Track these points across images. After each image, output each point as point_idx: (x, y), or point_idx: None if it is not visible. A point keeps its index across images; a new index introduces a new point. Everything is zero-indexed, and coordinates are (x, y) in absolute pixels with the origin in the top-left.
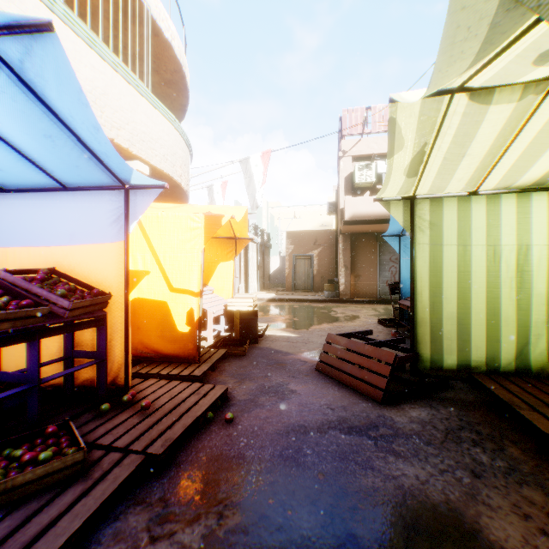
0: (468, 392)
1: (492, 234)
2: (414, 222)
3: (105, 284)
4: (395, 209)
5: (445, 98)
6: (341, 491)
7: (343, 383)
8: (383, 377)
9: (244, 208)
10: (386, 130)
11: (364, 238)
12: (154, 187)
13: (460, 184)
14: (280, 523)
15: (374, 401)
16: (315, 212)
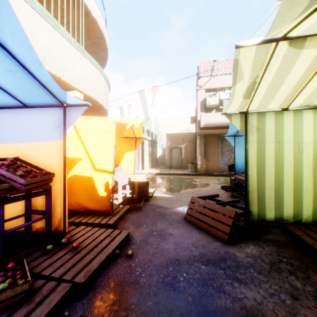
0: (281, 235)
1: (297, 135)
2: (247, 128)
3: (51, 167)
4: (235, 120)
5: (272, 45)
6: (204, 310)
7: (202, 229)
8: (227, 225)
9: (140, 119)
10: (225, 74)
11: (212, 137)
12: (82, 105)
13: (277, 103)
14: None
15: (222, 241)
16: (182, 122)
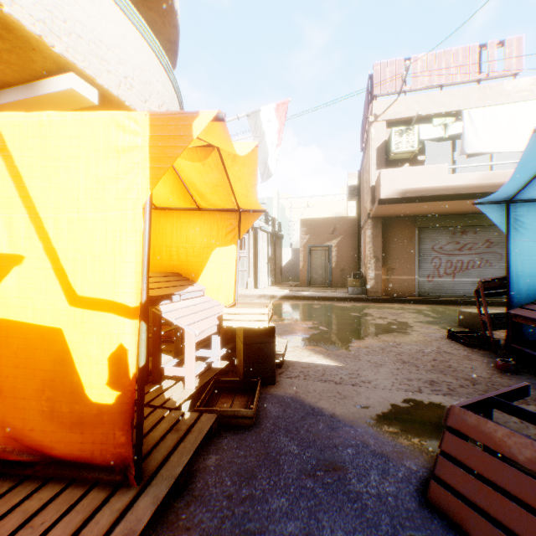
0: None
1: None
2: None
3: None
4: None
5: None
6: None
7: None
8: None
9: (250, 143)
10: (430, 86)
11: (398, 222)
12: None
13: None
14: None
15: None
16: (327, 202)
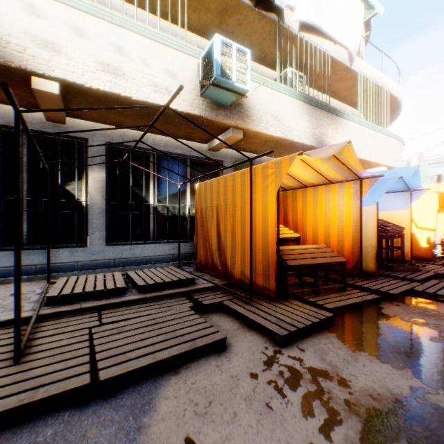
0: None
1: None
2: None
3: (399, 224)
4: None
5: None
6: None
7: None
8: None
9: None
10: None
11: None
12: (423, 190)
13: None
14: None
15: None
16: None
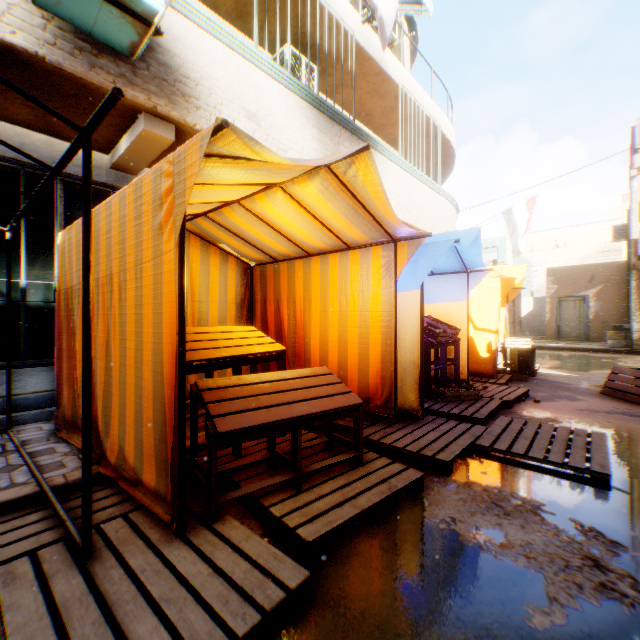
0: None
1: None
2: None
3: (453, 324)
4: None
5: None
6: (621, 426)
7: (627, 401)
8: None
9: (523, 267)
10: None
11: None
12: (485, 270)
13: None
14: (584, 426)
15: None
16: (587, 233)
